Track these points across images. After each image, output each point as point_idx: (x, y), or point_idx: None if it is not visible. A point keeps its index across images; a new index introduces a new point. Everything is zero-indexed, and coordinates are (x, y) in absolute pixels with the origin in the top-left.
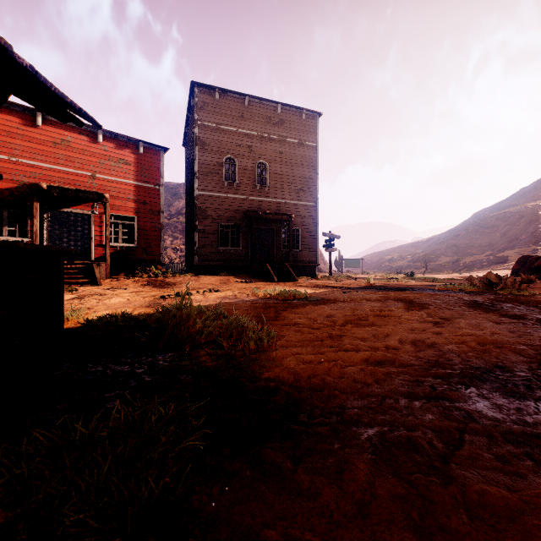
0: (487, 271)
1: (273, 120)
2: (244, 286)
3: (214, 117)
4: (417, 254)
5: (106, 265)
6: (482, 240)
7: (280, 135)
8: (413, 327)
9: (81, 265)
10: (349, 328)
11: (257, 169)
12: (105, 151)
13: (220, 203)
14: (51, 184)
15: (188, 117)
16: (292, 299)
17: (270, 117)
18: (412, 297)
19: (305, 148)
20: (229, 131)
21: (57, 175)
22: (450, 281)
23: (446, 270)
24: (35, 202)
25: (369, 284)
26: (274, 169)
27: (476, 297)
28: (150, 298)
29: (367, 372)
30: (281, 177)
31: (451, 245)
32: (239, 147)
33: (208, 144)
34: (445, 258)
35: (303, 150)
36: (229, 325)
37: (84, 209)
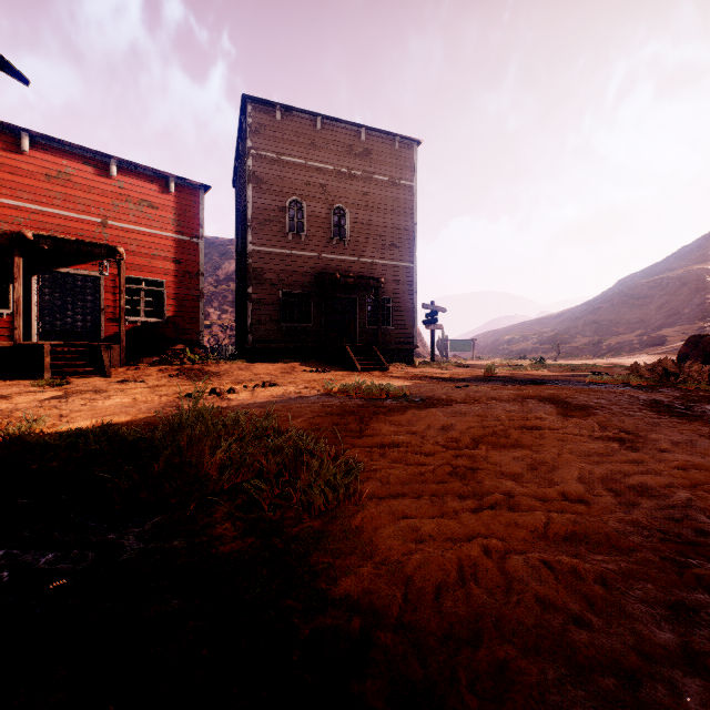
0: (640, 356)
1: (355, 150)
2: (314, 378)
3: (274, 145)
4: (545, 333)
5: (121, 347)
6: (631, 315)
7: (364, 171)
8: (590, 450)
9: (84, 348)
10: (484, 453)
11: (333, 216)
12: (120, 189)
13: (282, 262)
14: (40, 233)
15: (238, 145)
16: (385, 399)
17: (350, 146)
18: (562, 394)
19: (399, 188)
20: (295, 164)
21: (52, 221)
22: (595, 369)
23: (585, 354)
24: (16, 258)
25: (490, 374)
26: (356, 217)
27: (654, 394)
28: (170, 398)
29: (557, 573)
30: (365, 227)
31: (591, 322)
32: (309, 186)
33: (266, 181)
34: (582, 338)
35: (395, 191)
36: (280, 448)
37: (90, 269)
